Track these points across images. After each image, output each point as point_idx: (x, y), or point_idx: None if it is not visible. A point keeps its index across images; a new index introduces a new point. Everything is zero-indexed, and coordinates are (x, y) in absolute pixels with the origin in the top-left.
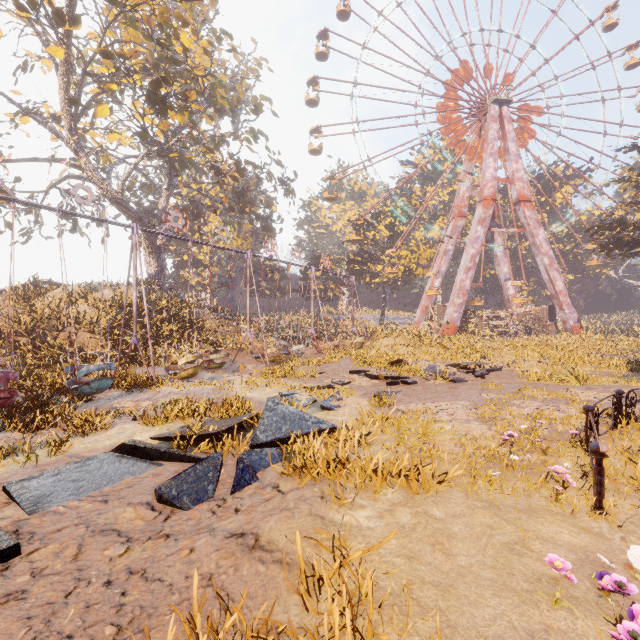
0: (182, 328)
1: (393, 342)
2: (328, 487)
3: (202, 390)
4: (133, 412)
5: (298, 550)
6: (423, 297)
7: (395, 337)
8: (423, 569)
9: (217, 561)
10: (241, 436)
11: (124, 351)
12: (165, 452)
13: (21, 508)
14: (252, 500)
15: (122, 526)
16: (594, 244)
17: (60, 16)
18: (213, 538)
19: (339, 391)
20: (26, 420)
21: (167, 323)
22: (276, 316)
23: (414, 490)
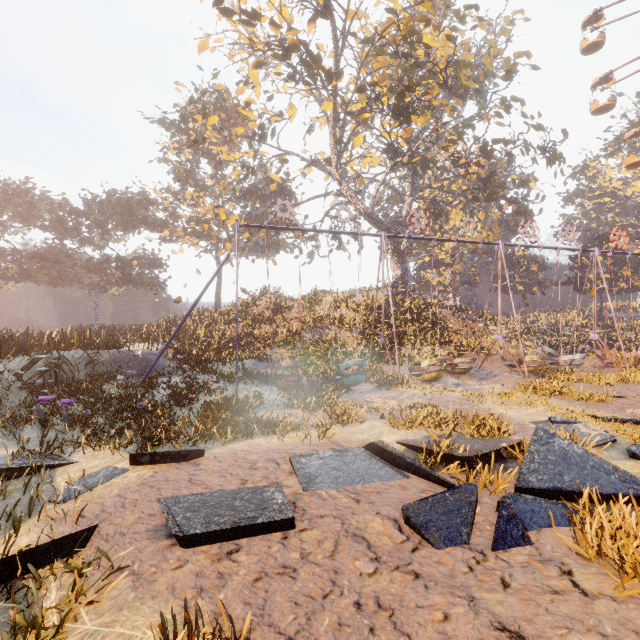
0: (424, 329)
1: None
2: None
3: (446, 397)
4: (381, 409)
5: None
6: None
7: None
8: None
9: None
10: (501, 471)
11: (374, 349)
12: (411, 463)
13: (298, 481)
14: (527, 577)
15: (371, 537)
16: None
17: (329, 76)
18: (474, 615)
19: None
20: (306, 402)
21: (410, 324)
22: (532, 316)
23: None
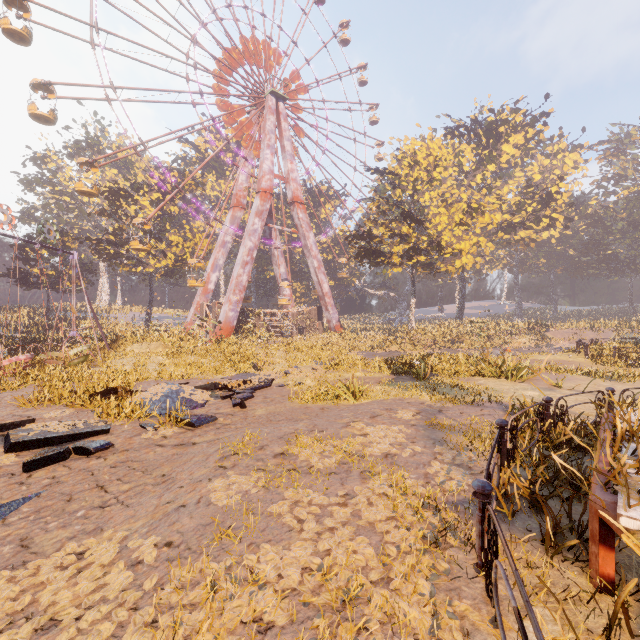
0: None
1: (147, 349)
2: None
3: None
4: None
5: None
6: (198, 293)
7: (151, 342)
8: None
9: None
10: None
11: None
12: None
13: None
14: None
15: None
16: (351, 251)
17: None
18: None
19: None
20: None
21: None
22: None
23: None
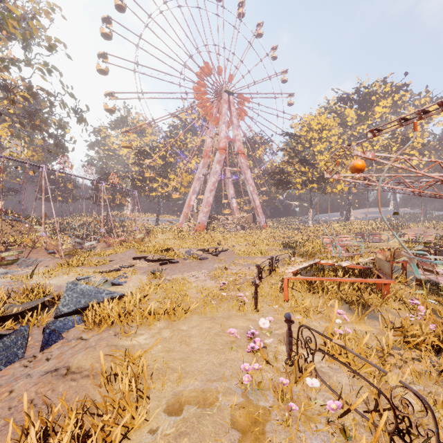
0: None
1: (165, 237)
2: (119, 329)
3: None
4: None
5: (101, 361)
6: (185, 207)
7: (166, 233)
8: (175, 354)
9: (36, 391)
10: (46, 311)
11: None
12: None
13: None
14: (60, 350)
15: None
16: (272, 181)
17: None
18: (30, 379)
19: (125, 272)
20: None
21: None
22: (68, 218)
23: (172, 319)
